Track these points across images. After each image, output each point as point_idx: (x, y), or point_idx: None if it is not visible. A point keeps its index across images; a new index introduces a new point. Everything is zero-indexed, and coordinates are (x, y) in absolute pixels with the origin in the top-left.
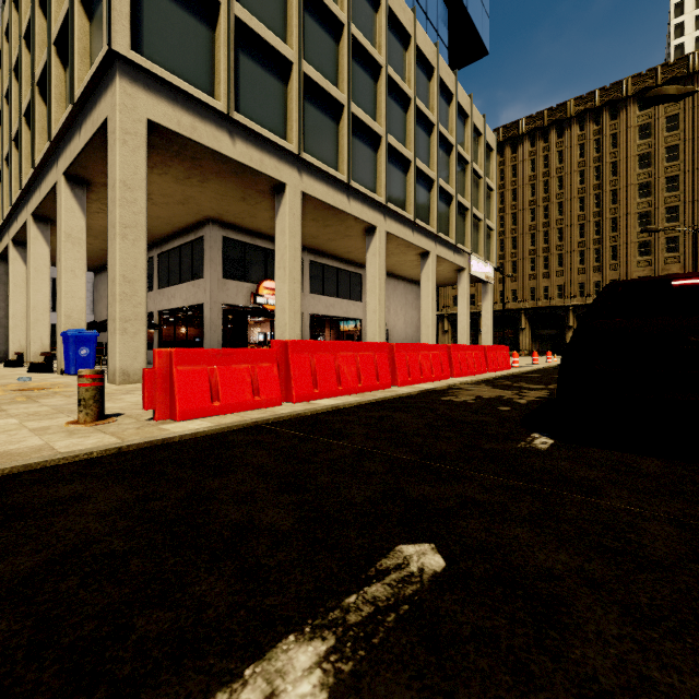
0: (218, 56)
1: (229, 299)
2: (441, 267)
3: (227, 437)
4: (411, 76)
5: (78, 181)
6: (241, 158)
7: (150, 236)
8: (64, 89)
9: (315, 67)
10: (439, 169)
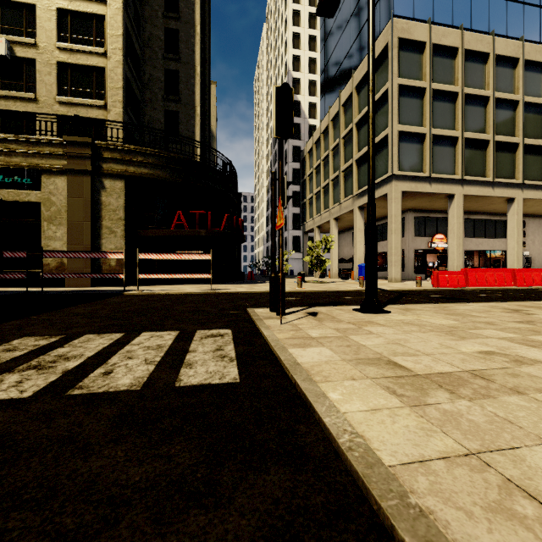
0: (425, 154)
1: (417, 246)
2: None
3: (456, 290)
4: None
5: (361, 208)
6: (434, 191)
7: None
8: (357, 175)
9: (470, 129)
10: None
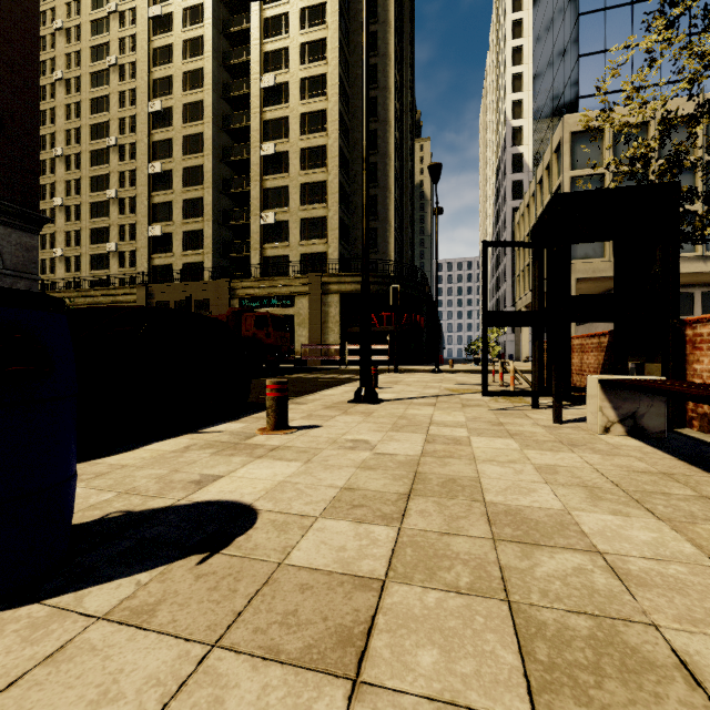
0: None
1: None
2: None
3: None
4: None
5: None
6: None
7: None
8: None
9: None
10: None
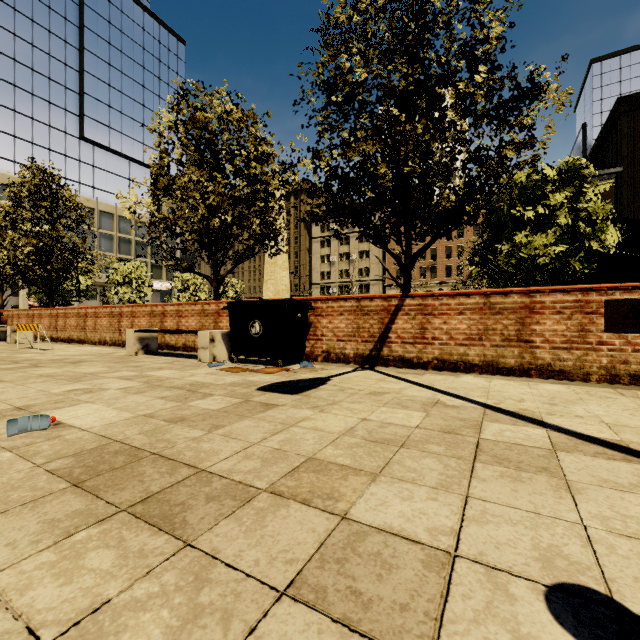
0: None
1: (15, 303)
2: None
3: None
4: (96, 223)
5: None
6: None
7: None
8: None
9: None
10: (122, 250)
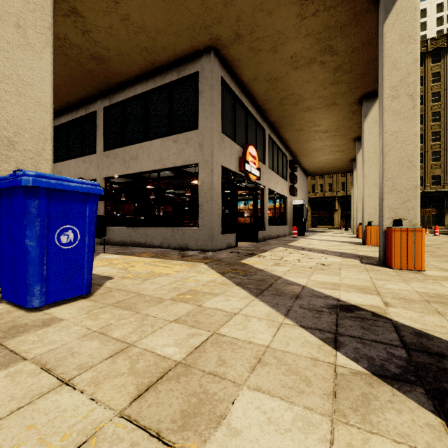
0: None
1: (226, 161)
2: (347, 155)
3: None
4: None
5: None
6: None
7: (101, 77)
8: None
9: None
10: None
